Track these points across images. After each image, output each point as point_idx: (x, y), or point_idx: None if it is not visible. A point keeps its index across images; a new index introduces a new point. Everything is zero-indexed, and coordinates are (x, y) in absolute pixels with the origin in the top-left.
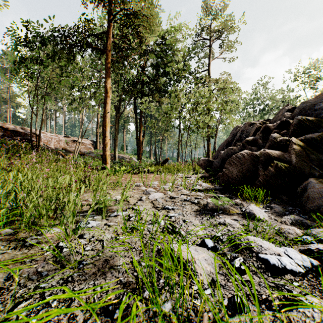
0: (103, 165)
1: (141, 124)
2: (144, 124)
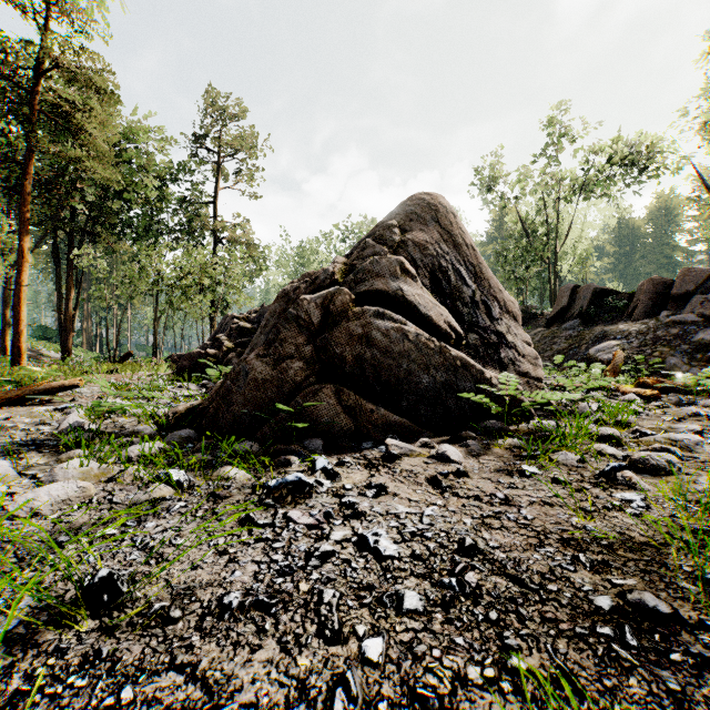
0: (15, 363)
1: (70, 285)
2: (77, 284)
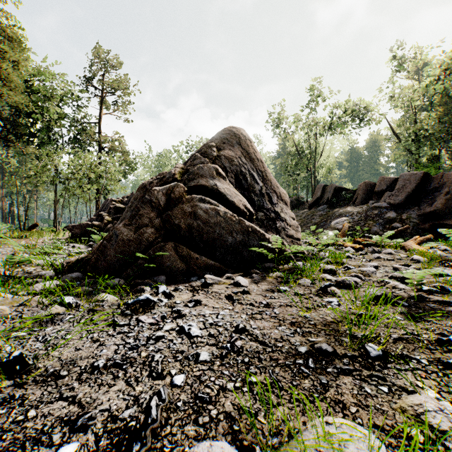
0: None
1: None
2: None
